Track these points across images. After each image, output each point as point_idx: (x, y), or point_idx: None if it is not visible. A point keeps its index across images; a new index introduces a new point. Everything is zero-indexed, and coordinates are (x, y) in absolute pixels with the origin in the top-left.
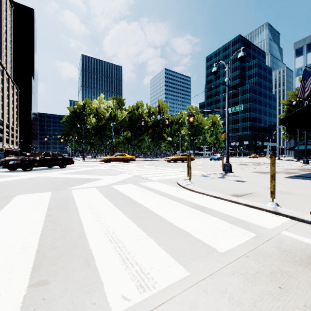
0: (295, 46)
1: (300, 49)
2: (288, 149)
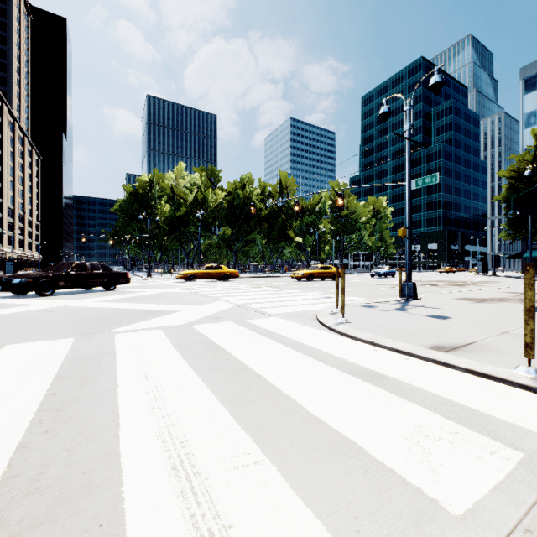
0: (524, 73)
1: (532, 79)
2: (511, 257)
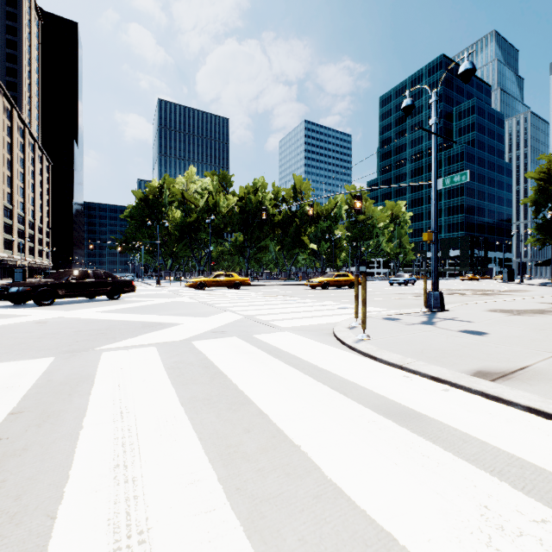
0: None
1: None
2: (540, 264)
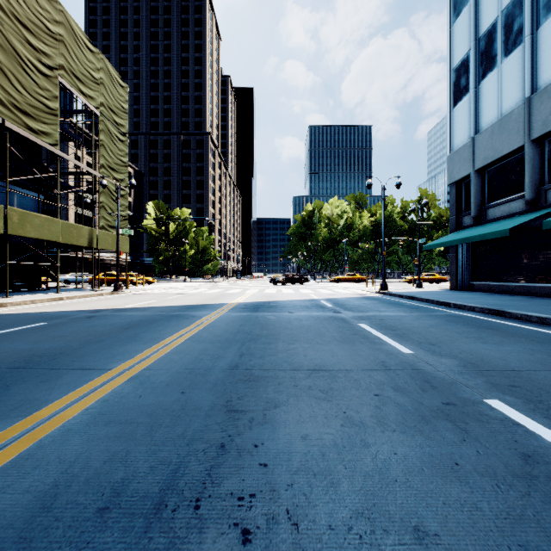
0: None
1: None
2: None
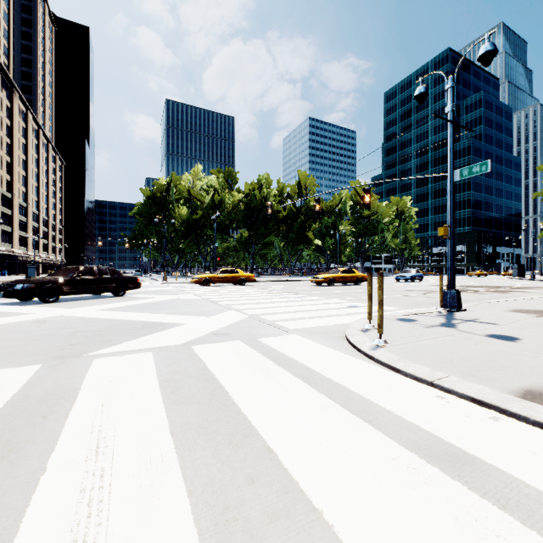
0: None
1: None
2: None
